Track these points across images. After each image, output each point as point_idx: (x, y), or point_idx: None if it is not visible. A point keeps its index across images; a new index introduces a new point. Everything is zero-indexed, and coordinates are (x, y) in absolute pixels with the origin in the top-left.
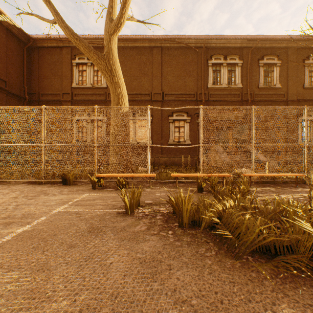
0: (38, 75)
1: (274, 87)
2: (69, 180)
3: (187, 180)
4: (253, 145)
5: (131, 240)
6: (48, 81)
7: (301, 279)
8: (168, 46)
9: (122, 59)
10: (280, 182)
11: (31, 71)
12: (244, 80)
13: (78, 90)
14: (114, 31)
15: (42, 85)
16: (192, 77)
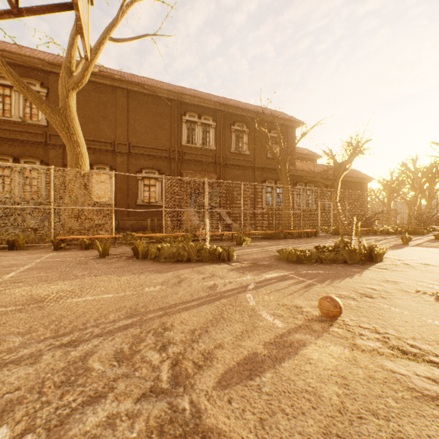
0: None
1: (244, 154)
2: (19, 245)
3: (152, 240)
4: (206, 210)
5: (108, 263)
6: None
7: (179, 263)
8: (136, 91)
9: None
10: (227, 239)
11: None
12: (218, 143)
13: None
14: (73, 88)
15: None
16: (165, 131)
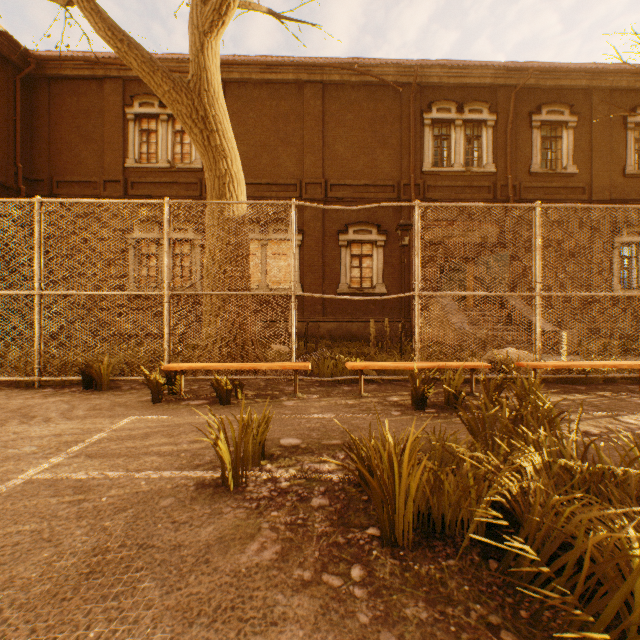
0: (49, 139)
1: (563, 173)
2: (99, 379)
3: (384, 376)
4: (538, 293)
5: (220, 621)
6: (71, 153)
7: None
8: (337, 81)
9: (236, 108)
10: (600, 381)
11: (32, 130)
12: (501, 158)
13: (138, 174)
14: (211, 25)
15: (59, 162)
16: (390, 149)
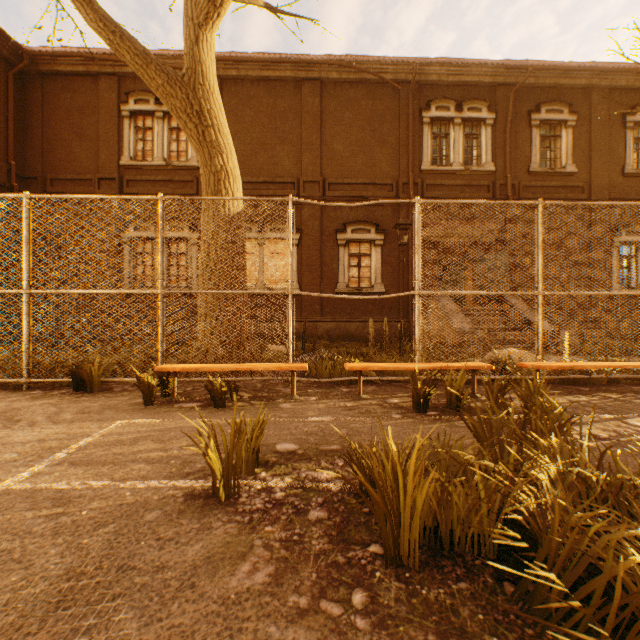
0: (42, 136)
1: (562, 172)
2: (90, 380)
3: (384, 377)
4: (540, 292)
5: None
6: (65, 151)
7: None
8: (335, 79)
9: (233, 106)
10: (603, 381)
11: (25, 127)
12: (500, 157)
13: (133, 171)
14: (206, 17)
15: (53, 159)
16: (389, 147)
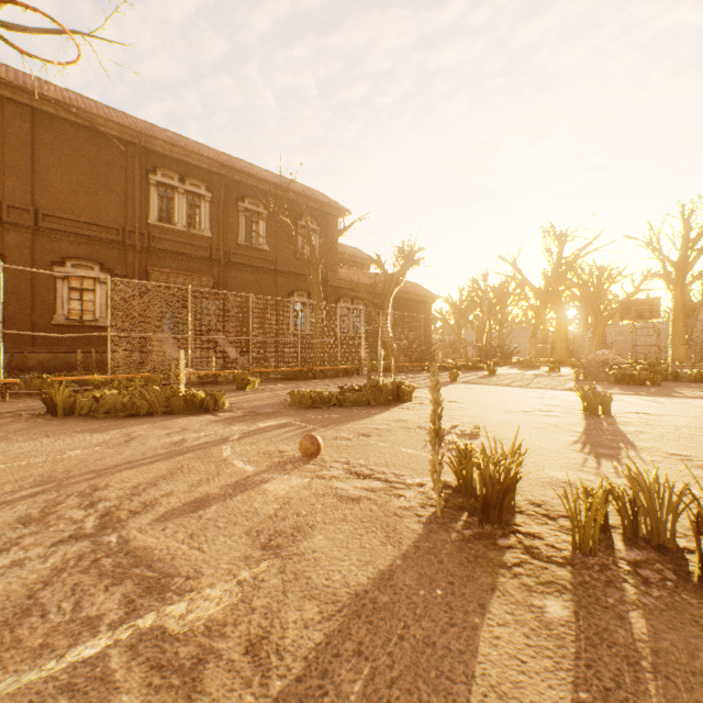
0: None
1: (260, 248)
2: None
3: (86, 387)
4: (190, 336)
5: None
6: None
7: (134, 418)
8: (53, 113)
9: None
10: (225, 382)
11: None
12: (216, 227)
13: None
14: None
15: None
16: (116, 195)
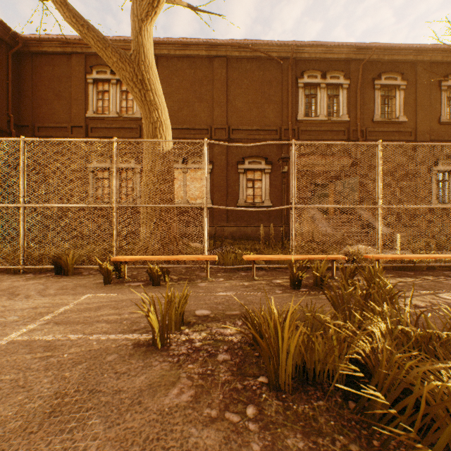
0: (32, 96)
1: (397, 121)
2: (66, 267)
3: (270, 265)
4: (380, 206)
5: (148, 449)
6: (48, 107)
7: None
8: (237, 56)
9: (165, 75)
10: (423, 268)
11: (20, 90)
12: (352, 110)
13: (96, 121)
14: (147, 14)
15: (39, 113)
16: (274, 104)
